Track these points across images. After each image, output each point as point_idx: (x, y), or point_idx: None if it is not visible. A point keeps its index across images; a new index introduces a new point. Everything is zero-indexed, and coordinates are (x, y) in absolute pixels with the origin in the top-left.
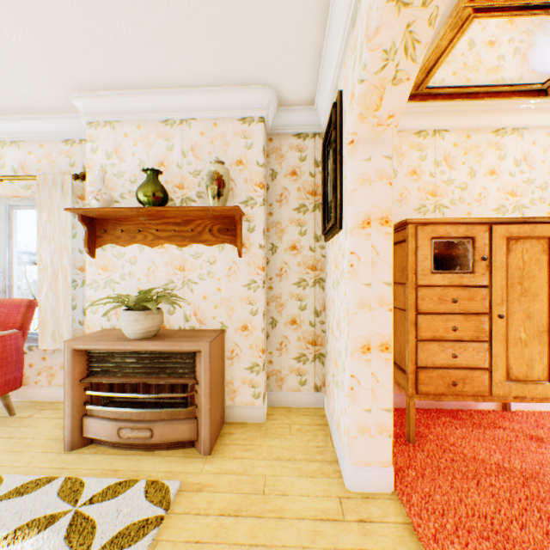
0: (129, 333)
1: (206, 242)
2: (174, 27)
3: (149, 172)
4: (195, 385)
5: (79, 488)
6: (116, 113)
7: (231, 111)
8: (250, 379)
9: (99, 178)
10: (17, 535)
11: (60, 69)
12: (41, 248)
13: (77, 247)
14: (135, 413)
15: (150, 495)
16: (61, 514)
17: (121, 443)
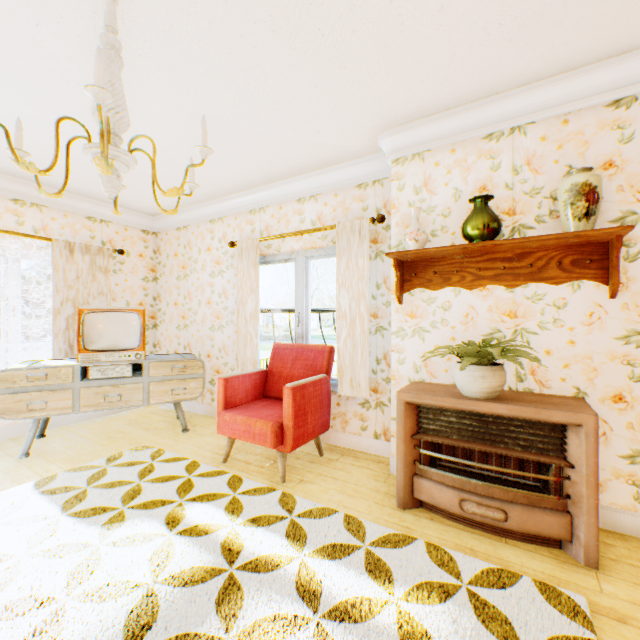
0: (470, 390)
1: (550, 280)
2: (560, 3)
3: (478, 200)
4: (563, 468)
5: (447, 559)
6: (427, 142)
7: (595, 96)
8: (628, 473)
9: (413, 217)
10: (420, 594)
11: (383, 109)
12: (339, 296)
13: (369, 294)
14: (479, 486)
15: (552, 602)
16: (450, 586)
17: (459, 517)
